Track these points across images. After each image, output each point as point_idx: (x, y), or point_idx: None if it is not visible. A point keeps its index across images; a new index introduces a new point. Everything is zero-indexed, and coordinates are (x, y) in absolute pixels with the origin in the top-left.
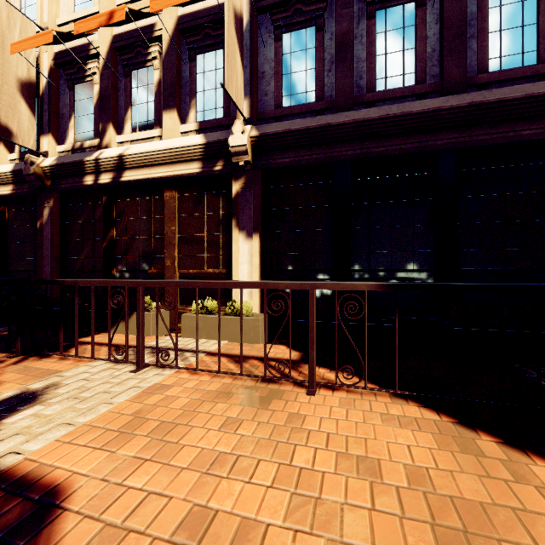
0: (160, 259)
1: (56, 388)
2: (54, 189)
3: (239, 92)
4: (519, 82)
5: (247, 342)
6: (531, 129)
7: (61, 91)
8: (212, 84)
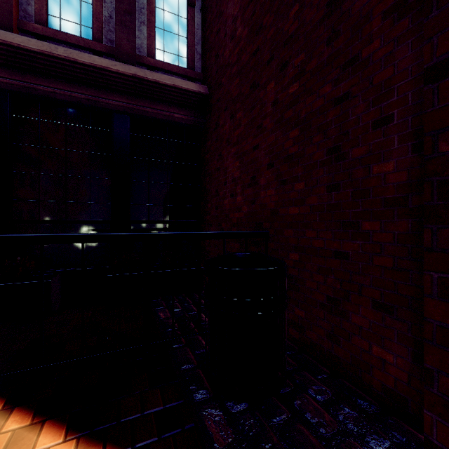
0: None
1: None
2: None
3: None
4: (177, 77)
5: None
6: (180, 114)
7: None
8: None
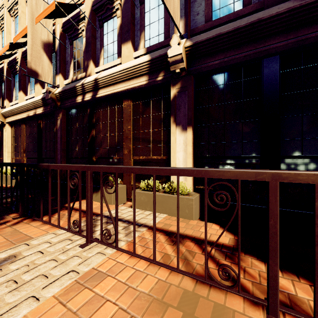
0: (121, 149)
1: (12, 262)
2: (62, 107)
3: (176, 11)
4: None
5: (182, 217)
6: None
7: (66, 46)
8: (156, 17)
